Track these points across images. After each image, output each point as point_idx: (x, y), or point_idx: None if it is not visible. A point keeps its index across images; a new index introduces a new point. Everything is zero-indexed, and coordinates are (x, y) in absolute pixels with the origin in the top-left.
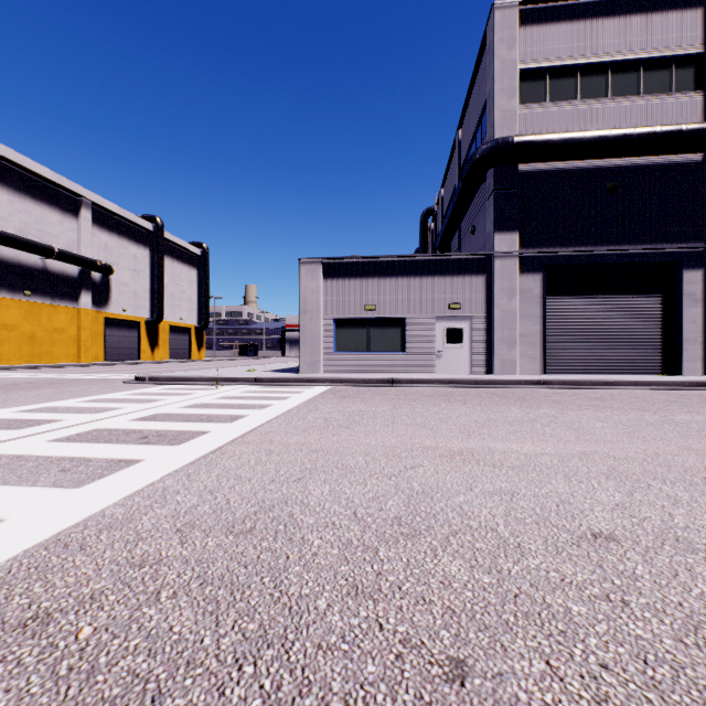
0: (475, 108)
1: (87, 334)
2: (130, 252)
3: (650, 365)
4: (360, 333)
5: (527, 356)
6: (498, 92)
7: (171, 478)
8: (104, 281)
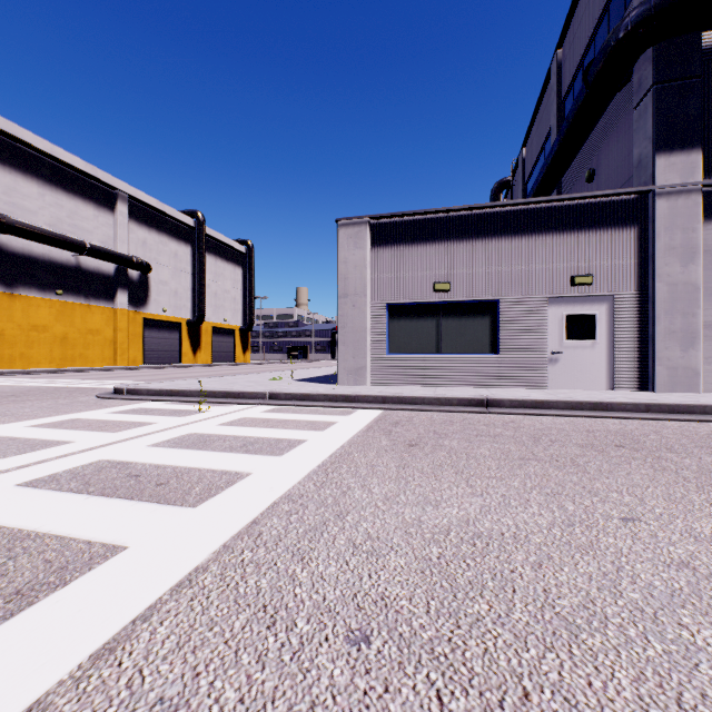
0: None
1: (123, 336)
2: (171, 249)
3: None
4: (425, 326)
5: None
6: None
7: None
8: (142, 280)
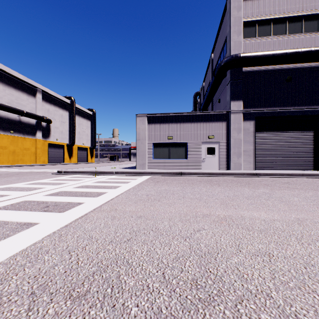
0: (220, 42)
1: (39, 151)
2: (59, 113)
3: (307, 165)
4: (165, 150)
5: (247, 161)
6: (232, 32)
7: (48, 238)
8: (47, 126)
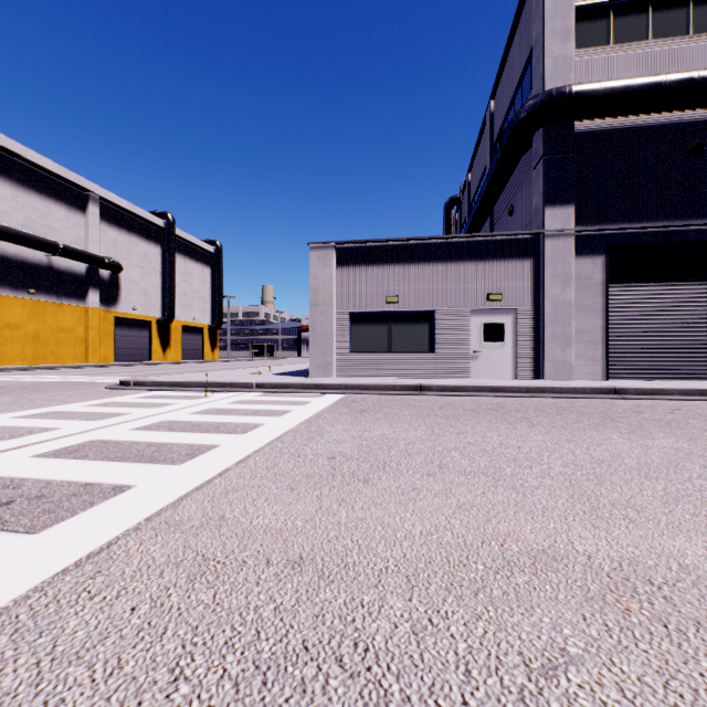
0: (514, 68)
1: (95, 334)
2: (141, 249)
3: None
4: (379, 330)
5: (585, 358)
6: (548, 35)
7: None
8: (113, 279)
